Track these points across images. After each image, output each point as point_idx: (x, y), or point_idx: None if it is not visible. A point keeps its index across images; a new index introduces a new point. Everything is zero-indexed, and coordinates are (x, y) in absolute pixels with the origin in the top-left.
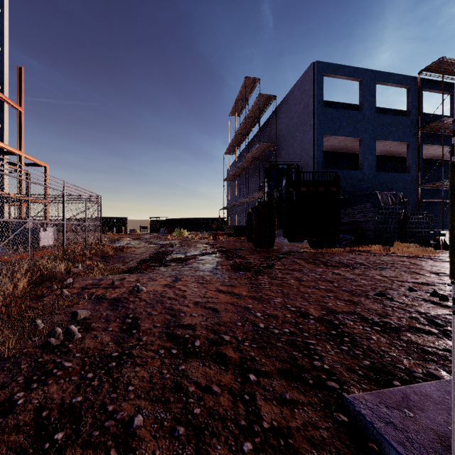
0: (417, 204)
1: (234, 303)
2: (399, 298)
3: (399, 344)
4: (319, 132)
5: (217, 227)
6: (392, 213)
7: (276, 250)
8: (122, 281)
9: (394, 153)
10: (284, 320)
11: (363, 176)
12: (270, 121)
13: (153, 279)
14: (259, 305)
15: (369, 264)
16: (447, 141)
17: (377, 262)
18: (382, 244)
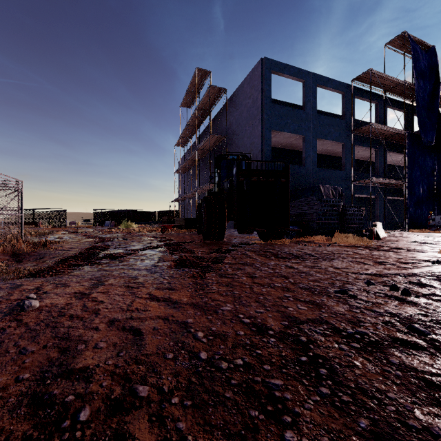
0: (350, 198)
1: (168, 316)
2: (361, 295)
3: (393, 373)
4: (267, 127)
5: (168, 220)
6: (333, 206)
7: (226, 242)
8: (13, 290)
9: (331, 153)
10: (236, 342)
11: (306, 171)
12: (221, 114)
13: (65, 284)
14: (202, 317)
15: (317, 254)
16: (373, 144)
17: (324, 253)
18: (324, 234)
